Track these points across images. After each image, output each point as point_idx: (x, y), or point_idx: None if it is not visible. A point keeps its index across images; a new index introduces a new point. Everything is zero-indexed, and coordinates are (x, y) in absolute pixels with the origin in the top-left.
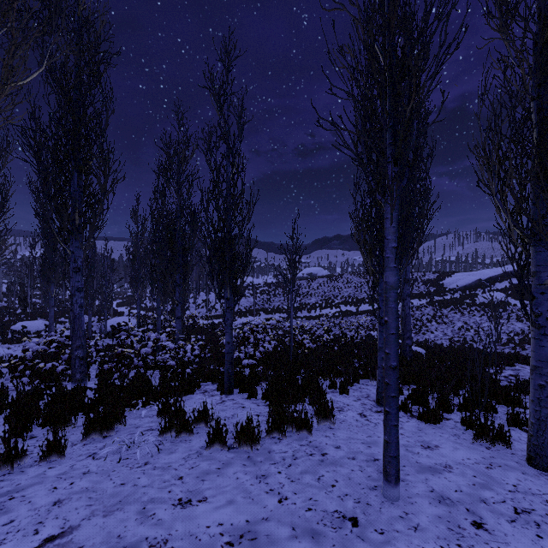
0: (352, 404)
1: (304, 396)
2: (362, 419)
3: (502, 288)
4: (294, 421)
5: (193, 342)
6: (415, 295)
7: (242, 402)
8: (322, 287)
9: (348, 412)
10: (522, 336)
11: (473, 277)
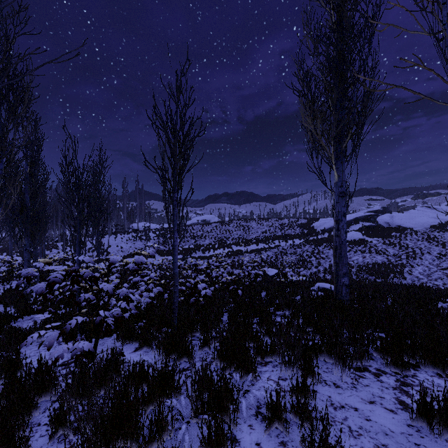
0: None
1: None
2: None
3: (357, 229)
4: None
5: None
6: (293, 236)
7: None
8: (215, 230)
9: None
10: (385, 266)
11: None
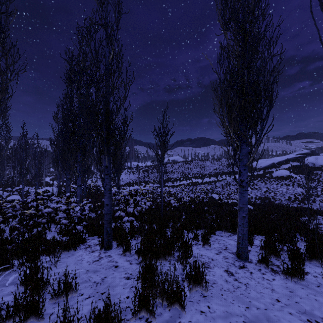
0: (216, 258)
1: (173, 253)
2: (231, 279)
3: (286, 168)
4: (164, 293)
5: (94, 203)
6: (236, 172)
7: (117, 259)
8: (180, 167)
9: (214, 269)
10: (302, 196)
11: (270, 161)
